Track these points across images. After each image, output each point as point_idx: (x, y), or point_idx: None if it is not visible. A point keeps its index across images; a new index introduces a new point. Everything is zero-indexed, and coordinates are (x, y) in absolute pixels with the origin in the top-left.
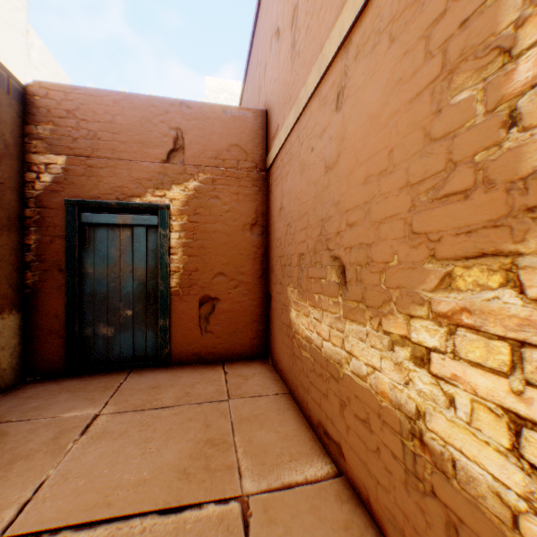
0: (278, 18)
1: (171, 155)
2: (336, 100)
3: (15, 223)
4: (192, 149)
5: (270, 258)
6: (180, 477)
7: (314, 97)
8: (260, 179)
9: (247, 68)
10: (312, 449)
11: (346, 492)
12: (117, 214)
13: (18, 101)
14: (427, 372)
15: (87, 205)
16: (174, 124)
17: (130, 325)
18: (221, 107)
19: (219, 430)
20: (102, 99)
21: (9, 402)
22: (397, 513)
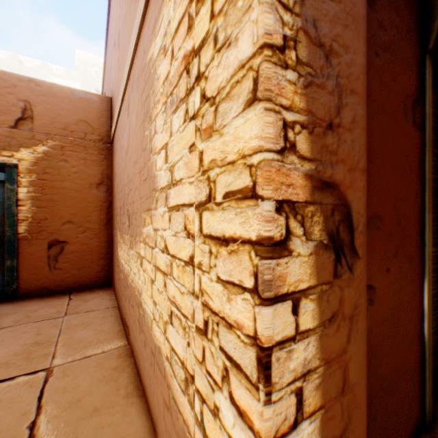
0: (115, 33)
1: (20, 122)
2: (128, 110)
3: None
4: (42, 120)
5: (113, 209)
6: (2, 367)
7: (123, 103)
8: (106, 149)
9: (106, 56)
10: (116, 335)
11: (125, 353)
12: None
13: None
14: (142, 270)
15: None
16: (23, 97)
17: None
18: (70, 89)
19: (48, 335)
20: None
21: None
22: (138, 350)
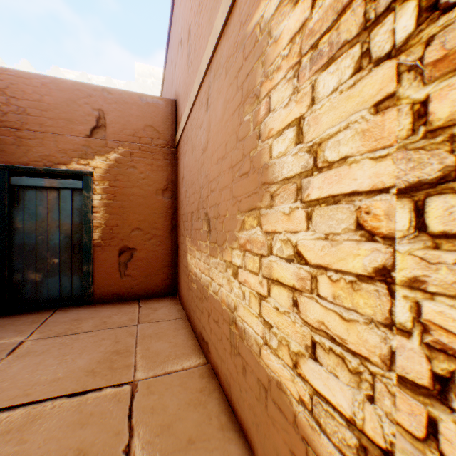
0: (182, 31)
1: (94, 131)
2: (207, 104)
3: None
4: (113, 127)
5: (178, 216)
6: (88, 375)
7: (197, 98)
8: (170, 153)
9: (166, 62)
10: (193, 351)
11: (207, 373)
12: (46, 178)
13: None
14: (237, 281)
15: (17, 170)
16: (97, 106)
17: (57, 271)
18: (138, 95)
19: (125, 344)
20: (32, 81)
21: None
22: (228, 374)
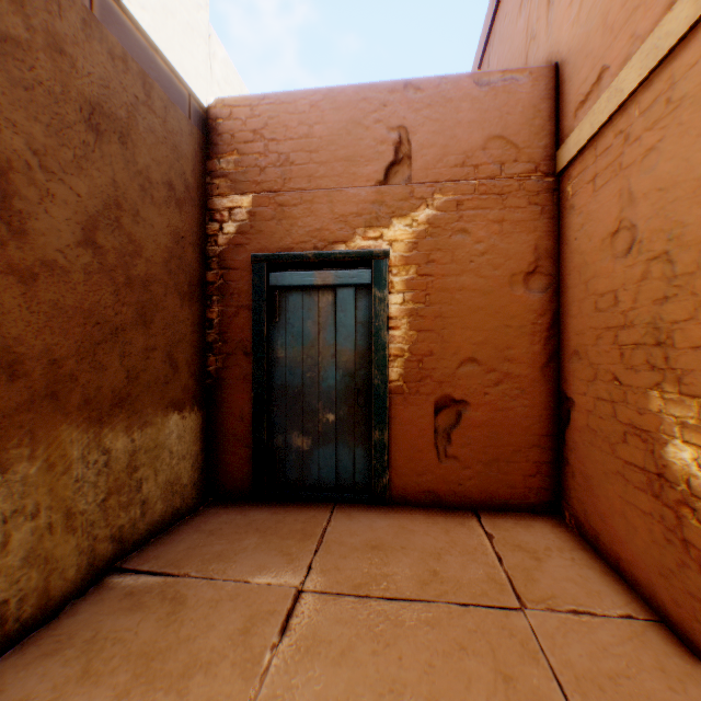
0: None
1: (391, 172)
2: None
3: (195, 291)
4: (423, 157)
5: (569, 331)
6: None
7: None
8: (543, 190)
9: (490, 31)
10: None
11: None
12: (315, 270)
13: (198, 129)
14: None
15: (277, 261)
16: (394, 122)
17: (332, 437)
18: (472, 78)
19: (538, 700)
20: (295, 105)
21: (187, 536)
22: None
